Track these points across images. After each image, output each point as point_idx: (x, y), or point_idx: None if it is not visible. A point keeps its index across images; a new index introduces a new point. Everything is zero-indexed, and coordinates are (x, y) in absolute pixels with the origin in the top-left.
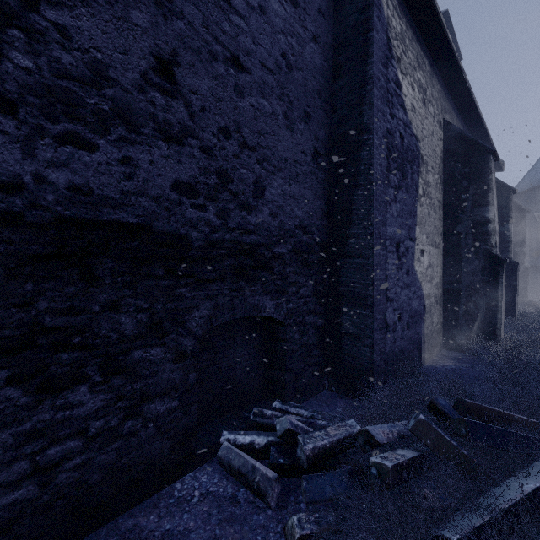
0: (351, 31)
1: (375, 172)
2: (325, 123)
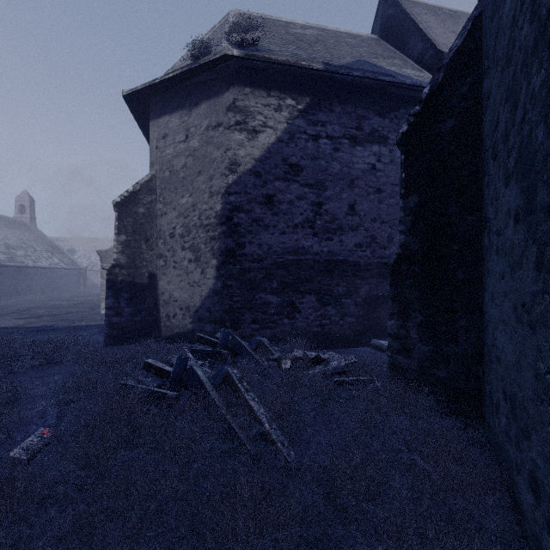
0: None
1: None
2: None
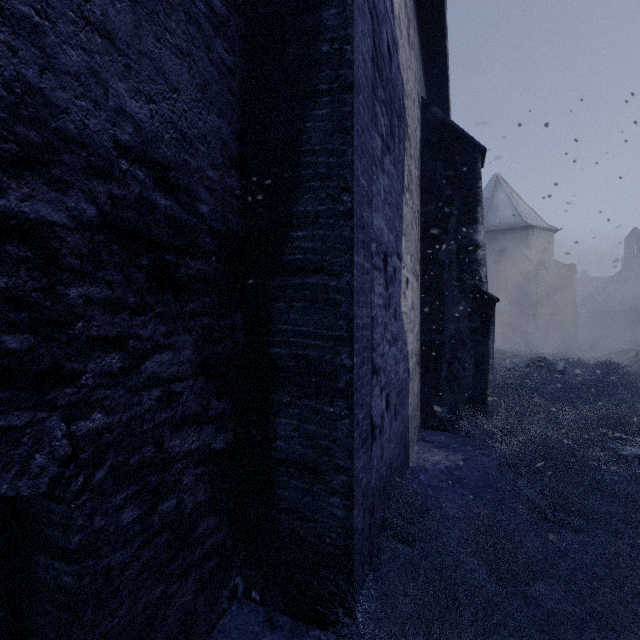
0: None
1: (355, 61)
2: None
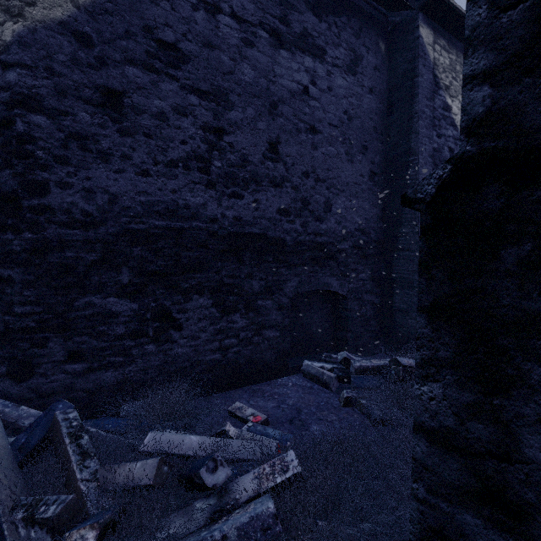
0: (401, 78)
1: None
2: (380, 150)
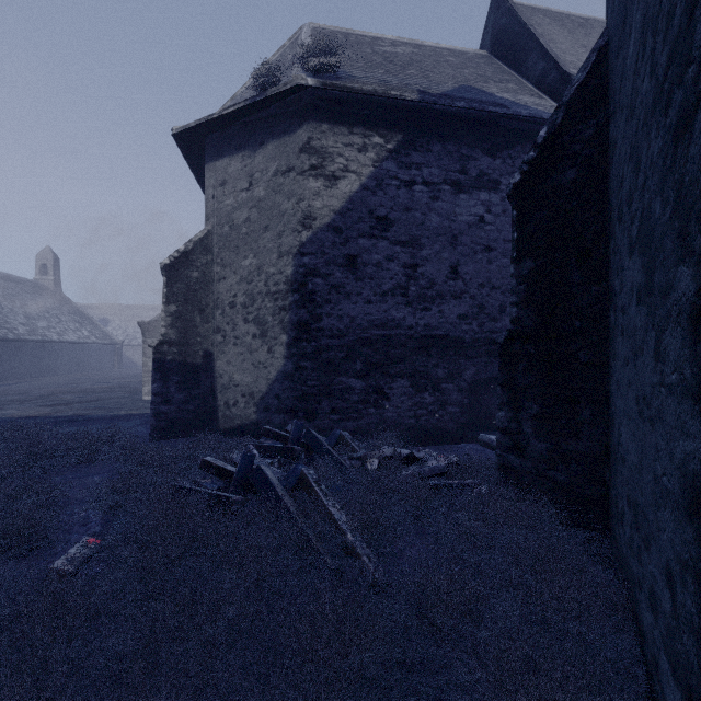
0: None
1: None
2: None
